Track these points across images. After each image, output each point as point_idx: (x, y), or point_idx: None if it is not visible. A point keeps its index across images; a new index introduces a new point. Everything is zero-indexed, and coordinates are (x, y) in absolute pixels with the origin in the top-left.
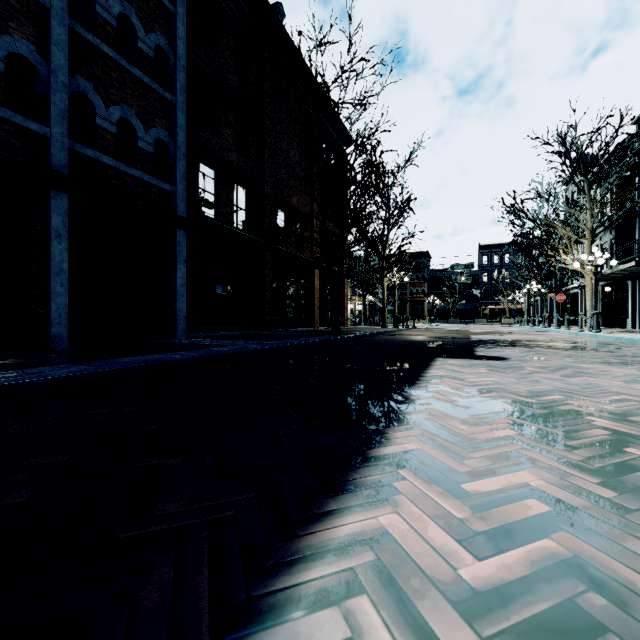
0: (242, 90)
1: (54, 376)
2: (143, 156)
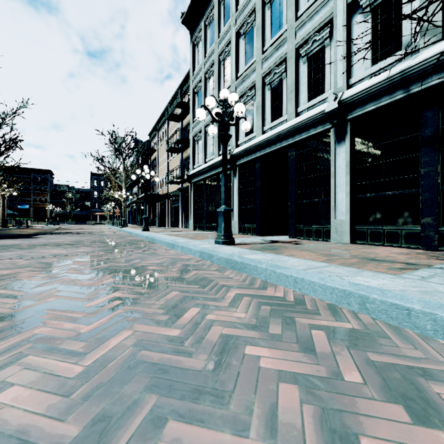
0: None
1: None
2: None
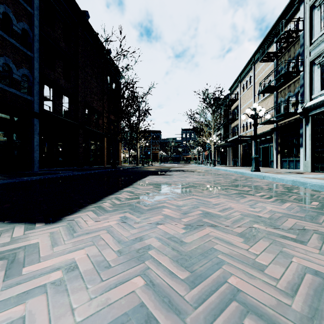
0: (67, 49)
1: (7, 182)
2: (16, 82)
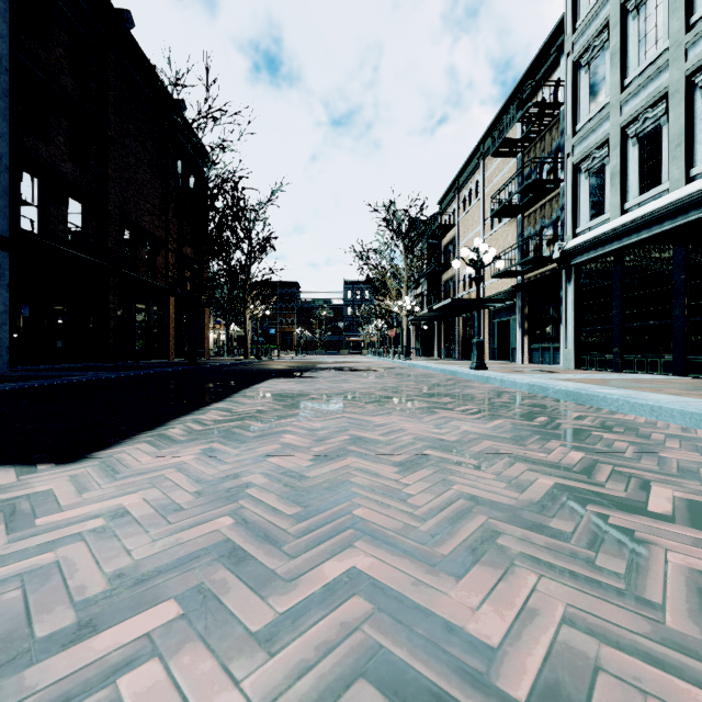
0: (79, 94)
1: None
2: None
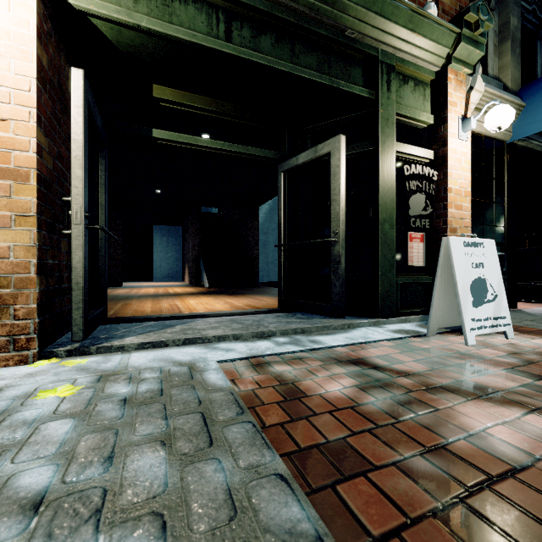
0: None
1: None
2: None
